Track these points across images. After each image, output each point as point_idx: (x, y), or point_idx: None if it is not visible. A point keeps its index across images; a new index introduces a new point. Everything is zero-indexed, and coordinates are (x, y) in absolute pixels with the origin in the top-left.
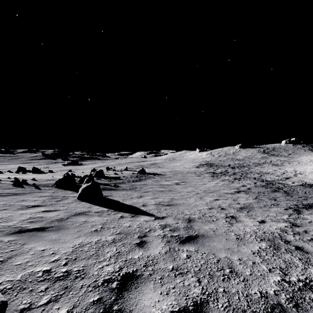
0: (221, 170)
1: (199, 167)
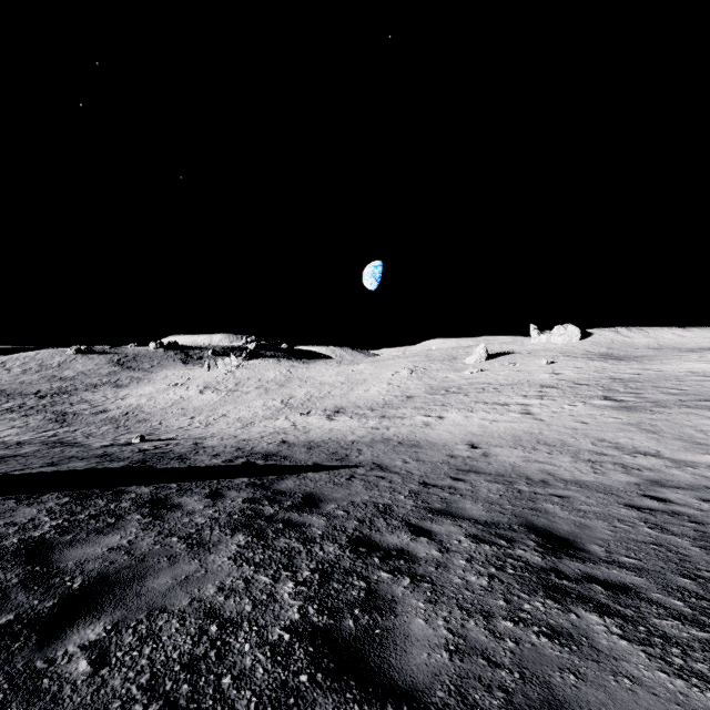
0: (13, 405)
1: None
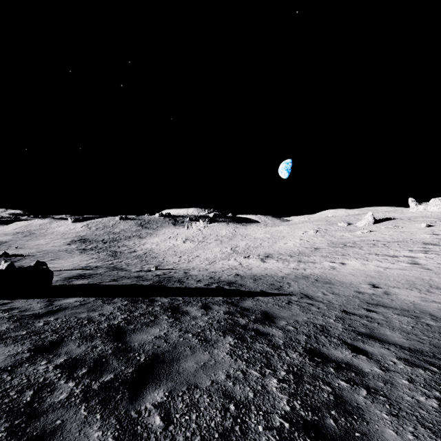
0: (92, 246)
1: (71, 245)
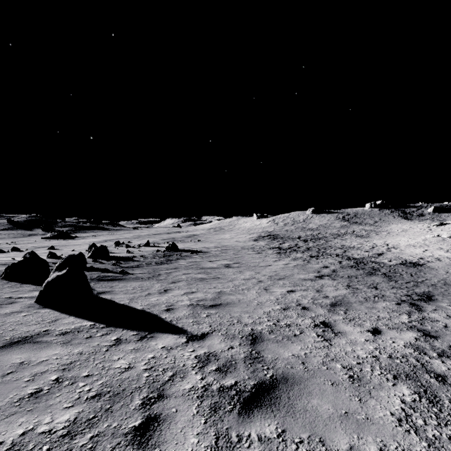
0: (290, 245)
1: (258, 241)
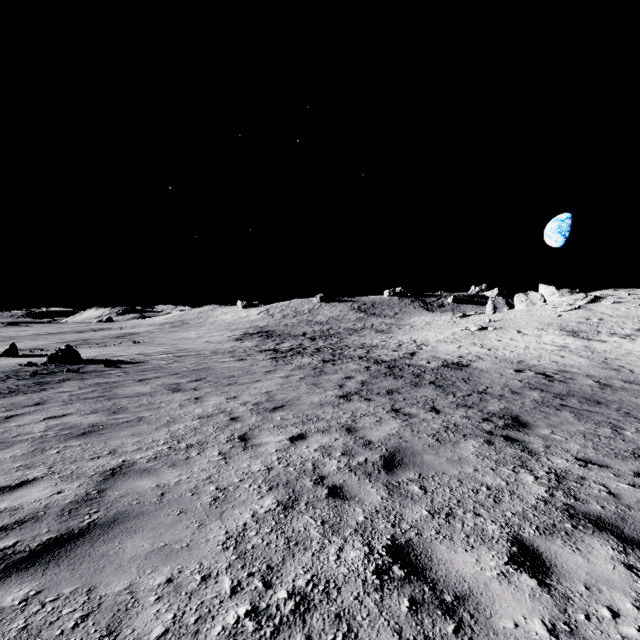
0: (291, 345)
1: (242, 341)
